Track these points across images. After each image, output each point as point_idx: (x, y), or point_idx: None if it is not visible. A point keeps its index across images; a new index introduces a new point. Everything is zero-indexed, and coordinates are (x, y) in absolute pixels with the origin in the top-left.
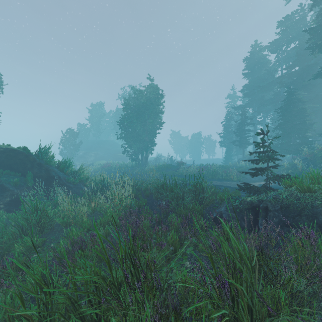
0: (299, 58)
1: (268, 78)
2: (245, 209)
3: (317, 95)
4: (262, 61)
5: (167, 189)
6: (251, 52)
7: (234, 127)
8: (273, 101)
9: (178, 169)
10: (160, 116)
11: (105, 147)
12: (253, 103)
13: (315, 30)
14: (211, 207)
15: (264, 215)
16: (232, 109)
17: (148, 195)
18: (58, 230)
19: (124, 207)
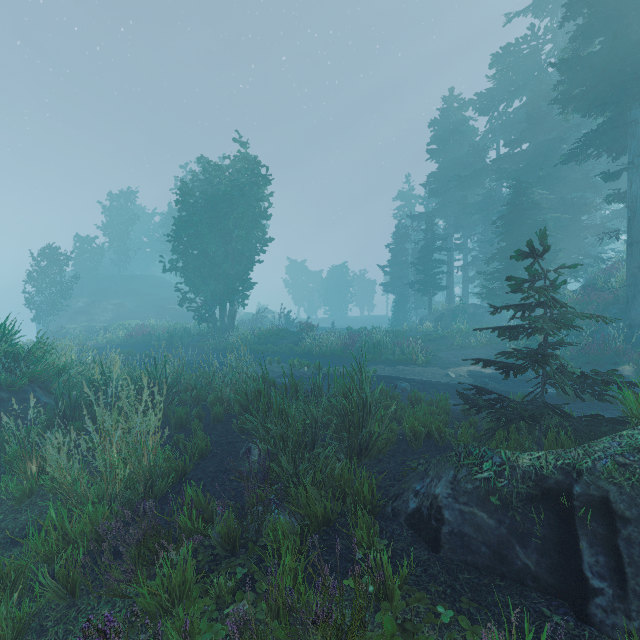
0: (531, 125)
1: (475, 163)
2: (521, 498)
3: (562, 199)
4: (463, 129)
5: (270, 406)
6: (444, 109)
7: (412, 255)
8: (483, 208)
9: (303, 339)
10: (263, 225)
11: (142, 291)
12: (447, 209)
13: (570, 66)
14: (388, 454)
15: (601, 534)
16: (406, 220)
17: (222, 419)
18: None
19: (122, 483)
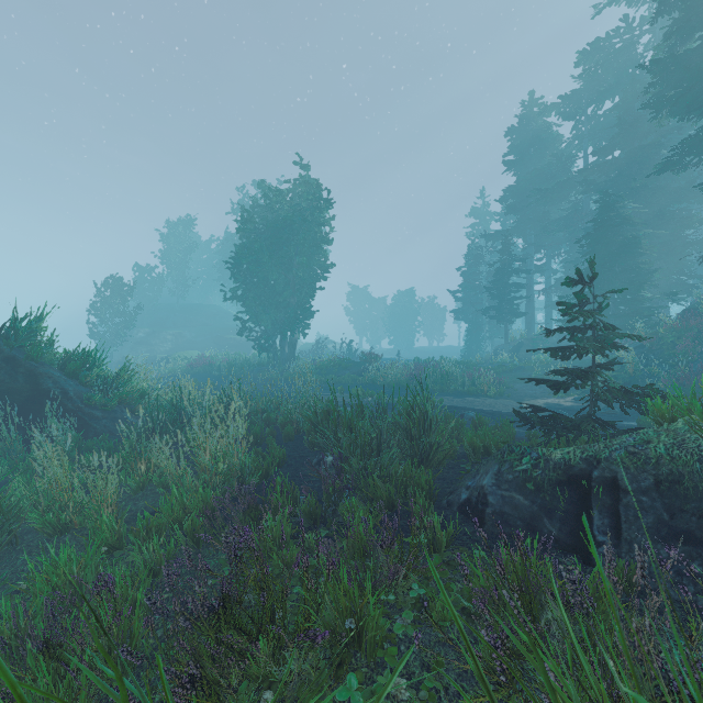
0: (623, 130)
1: (558, 174)
2: (551, 483)
3: (660, 212)
4: (545, 136)
5: (338, 423)
6: (522, 116)
7: (486, 278)
8: (568, 224)
9: (366, 370)
10: (325, 251)
11: (200, 321)
12: (527, 227)
13: (663, 67)
14: (448, 467)
15: (608, 503)
16: (480, 240)
17: (292, 437)
18: (28, 547)
19: (221, 476)
